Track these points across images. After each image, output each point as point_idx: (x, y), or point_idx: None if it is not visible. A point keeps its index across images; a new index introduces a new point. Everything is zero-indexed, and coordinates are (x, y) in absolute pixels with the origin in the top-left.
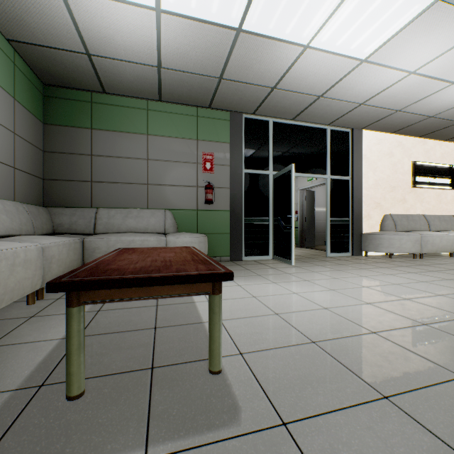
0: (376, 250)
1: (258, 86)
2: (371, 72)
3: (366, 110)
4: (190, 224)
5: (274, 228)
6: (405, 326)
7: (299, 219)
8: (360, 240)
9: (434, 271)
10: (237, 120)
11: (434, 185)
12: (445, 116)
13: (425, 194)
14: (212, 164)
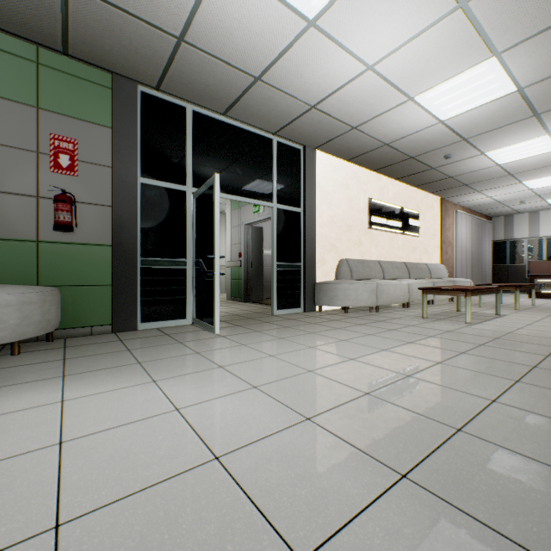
0: (331, 304)
1: (152, 26)
2: (322, 49)
3: (319, 118)
4: (20, 268)
5: (195, 275)
6: (371, 498)
7: (243, 264)
8: (313, 292)
9: (393, 330)
10: (127, 92)
11: (388, 228)
12: (400, 147)
13: (380, 237)
14: (74, 159)
